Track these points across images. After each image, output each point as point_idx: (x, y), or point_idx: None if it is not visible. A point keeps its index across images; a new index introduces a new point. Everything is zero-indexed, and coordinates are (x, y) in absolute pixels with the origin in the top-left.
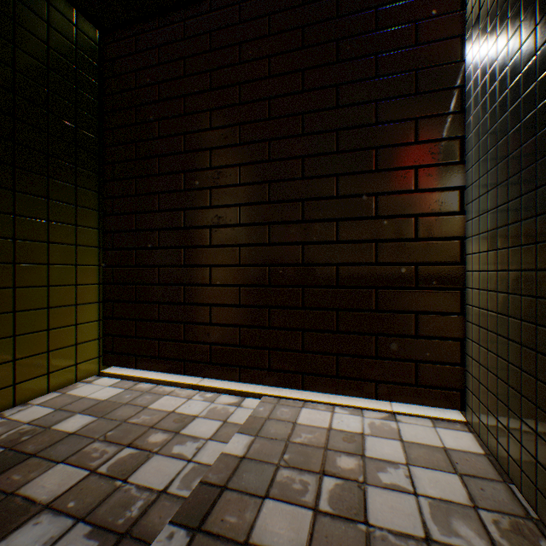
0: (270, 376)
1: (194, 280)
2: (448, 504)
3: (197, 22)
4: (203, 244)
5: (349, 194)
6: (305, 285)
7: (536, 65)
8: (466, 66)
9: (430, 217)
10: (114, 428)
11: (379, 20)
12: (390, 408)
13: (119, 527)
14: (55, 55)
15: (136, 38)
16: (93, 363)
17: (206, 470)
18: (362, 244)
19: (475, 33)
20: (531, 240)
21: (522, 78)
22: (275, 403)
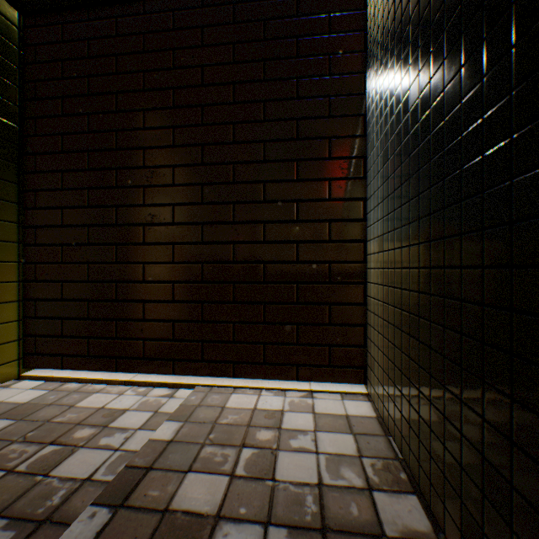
0: (204, 367)
1: (127, 277)
2: (340, 457)
3: (130, 21)
4: (137, 241)
5: (275, 199)
6: (236, 281)
7: (401, 111)
8: (367, 98)
9: (340, 222)
10: (36, 429)
11: (300, 48)
12: (309, 387)
13: (38, 516)
14: None
15: (62, 27)
16: (11, 366)
17: (134, 456)
18: (285, 244)
19: (372, 74)
20: (399, 245)
21: (395, 119)
22: (208, 392)
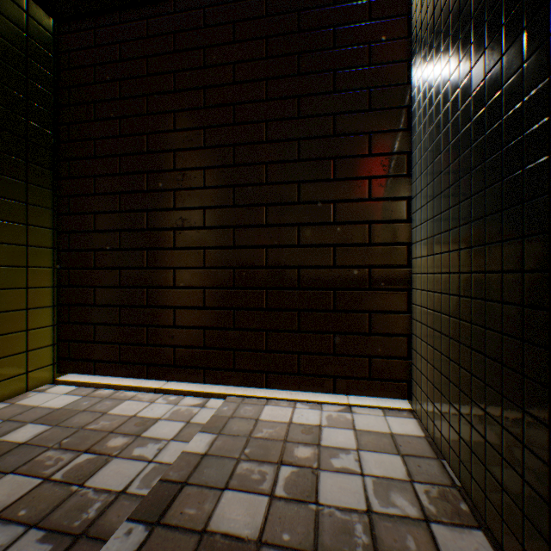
0: (235, 376)
1: (157, 282)
2: (389, 481)
3: (161, 22)
4: (167, 246)
5: (310, 200)
6: (269, 287)
7: (459, 97)
8: (412, 88)
9: (382, 224)
10: (70, 435)
11: (337, 38)
12: (347, 401)
13: (74, 529)
14: (2, 41)
15: (95, 31)
16: (47, 370)
17: (168, 469)
18: (321, 248)
19: (418, 60)
20: (456, 247)
21: (450, 107)
22: (240, 403)
